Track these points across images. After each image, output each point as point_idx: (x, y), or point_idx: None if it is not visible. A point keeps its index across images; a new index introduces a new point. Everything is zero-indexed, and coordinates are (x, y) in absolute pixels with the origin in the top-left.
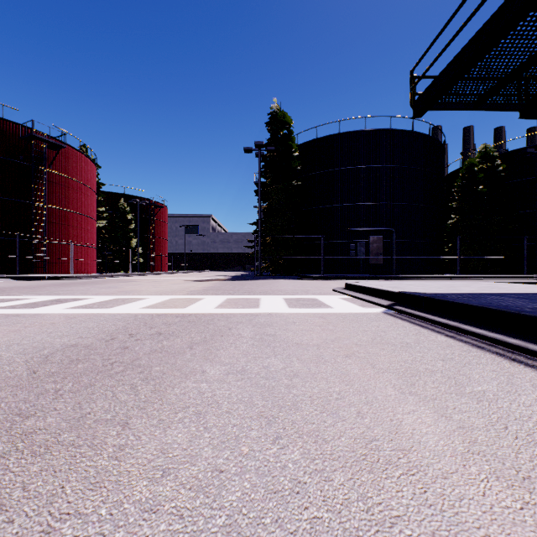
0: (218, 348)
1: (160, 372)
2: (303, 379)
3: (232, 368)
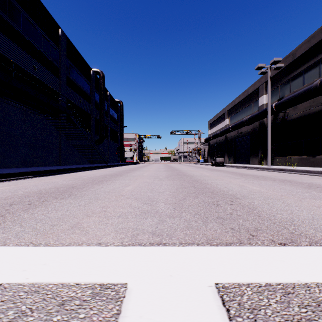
0: (2, 197)
1: (36, 192)
2: (2, 191)
3: (14, 193)
